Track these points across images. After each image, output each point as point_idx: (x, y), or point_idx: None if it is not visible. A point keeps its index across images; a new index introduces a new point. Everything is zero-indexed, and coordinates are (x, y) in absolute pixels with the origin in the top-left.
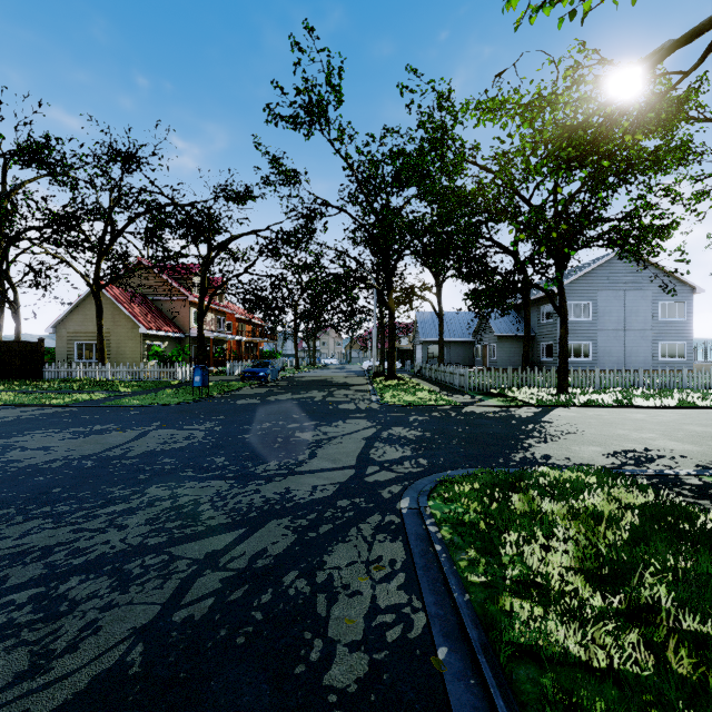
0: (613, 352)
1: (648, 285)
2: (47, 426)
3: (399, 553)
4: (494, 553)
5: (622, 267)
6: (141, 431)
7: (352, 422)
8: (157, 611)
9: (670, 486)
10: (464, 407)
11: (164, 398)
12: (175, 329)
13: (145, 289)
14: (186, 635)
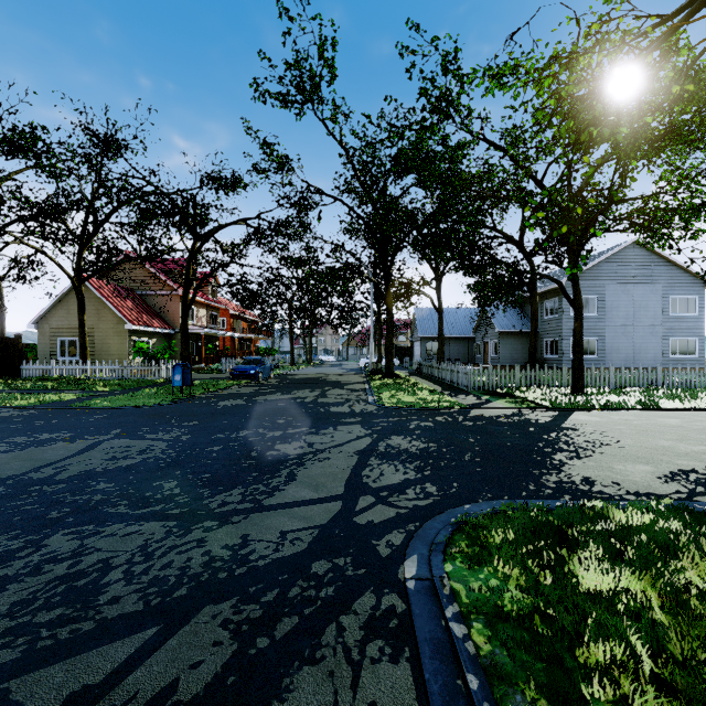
0: (621, 348)
1: (657, 278)
2: None
3: (406, 695)
4: (574, 700)
5: (630, 260)
6: (93, 441)
7: (343, 429)
8: None
9: None
10: (471, 410)
11: (139, 399)
12: (164, 325)
13: (133, 284)
14: None
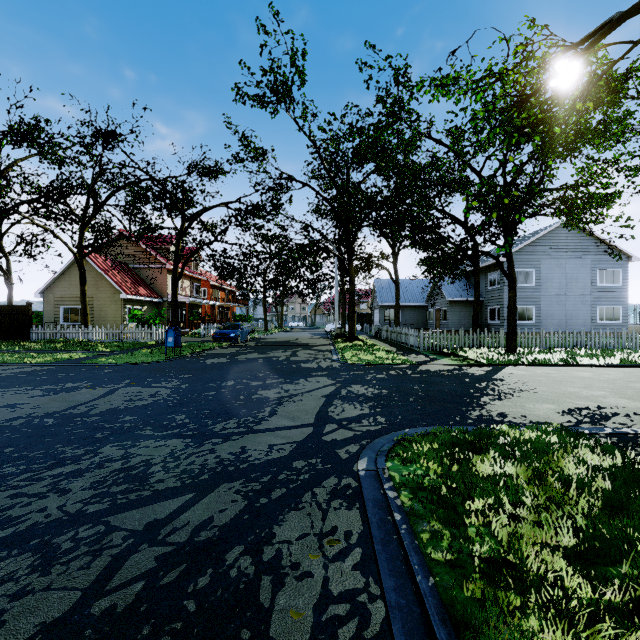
0: (555, 315)
1: (587, 254)
2: (21, 384)
3: (356, 523)
4: (458, 524)
5: (563, 237)
6: (110, 388)
7: (313, 380)
8: (75, 599)
9: (631, 446)
10: (419, 366)
11: (138, 358)
12: (153, 295)
13: (126, 258)
14: (101, 634)
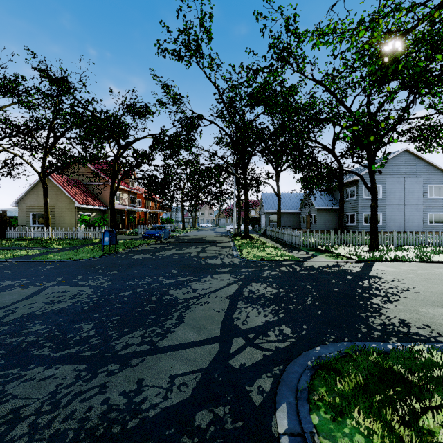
0: (396, 219)
1: (420, 174)
2: None
3: None
4: None
5: (402, 162)
6: (40, 287)
7: (218, 277)
8: None
9: None
10: (304, 262)
11: (80, 254)
12: (100, 204)
13: (80, 177)
14: None
